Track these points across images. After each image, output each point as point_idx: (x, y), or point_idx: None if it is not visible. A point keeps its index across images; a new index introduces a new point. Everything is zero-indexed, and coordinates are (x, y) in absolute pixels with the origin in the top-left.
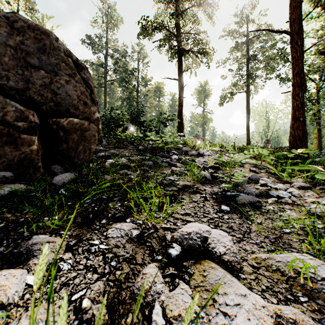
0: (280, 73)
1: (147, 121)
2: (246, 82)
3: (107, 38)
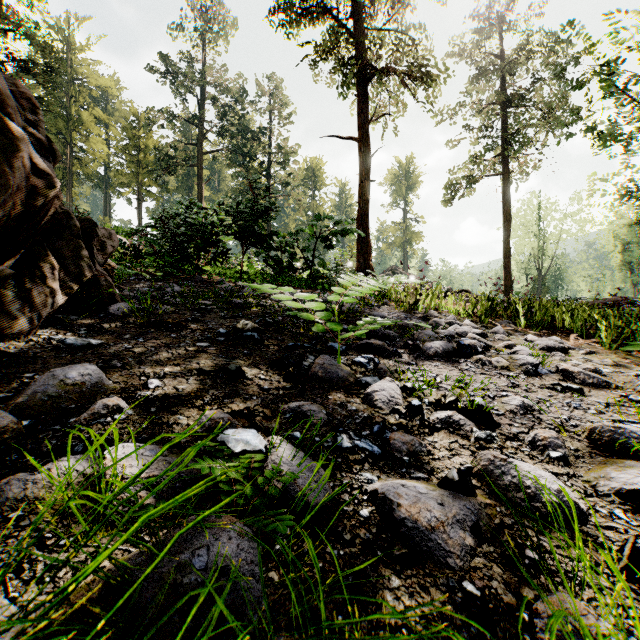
0: (591, 127)
1: (283, 235)
2: (503, 151)
3: (205, 63)
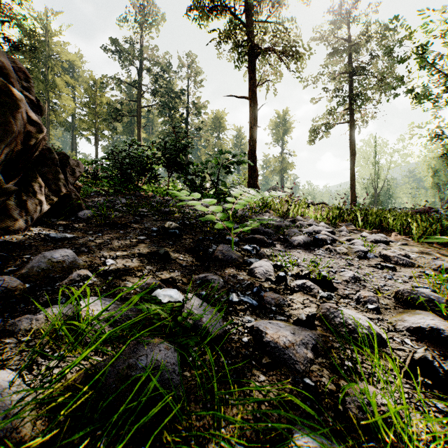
0: (410, 90)
1: (197, 164)
2: (350, 106)
3: (142, 44)
